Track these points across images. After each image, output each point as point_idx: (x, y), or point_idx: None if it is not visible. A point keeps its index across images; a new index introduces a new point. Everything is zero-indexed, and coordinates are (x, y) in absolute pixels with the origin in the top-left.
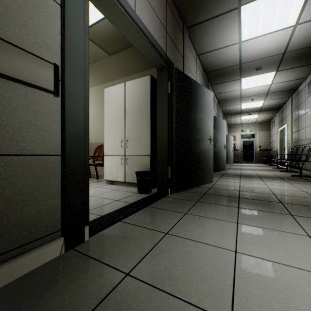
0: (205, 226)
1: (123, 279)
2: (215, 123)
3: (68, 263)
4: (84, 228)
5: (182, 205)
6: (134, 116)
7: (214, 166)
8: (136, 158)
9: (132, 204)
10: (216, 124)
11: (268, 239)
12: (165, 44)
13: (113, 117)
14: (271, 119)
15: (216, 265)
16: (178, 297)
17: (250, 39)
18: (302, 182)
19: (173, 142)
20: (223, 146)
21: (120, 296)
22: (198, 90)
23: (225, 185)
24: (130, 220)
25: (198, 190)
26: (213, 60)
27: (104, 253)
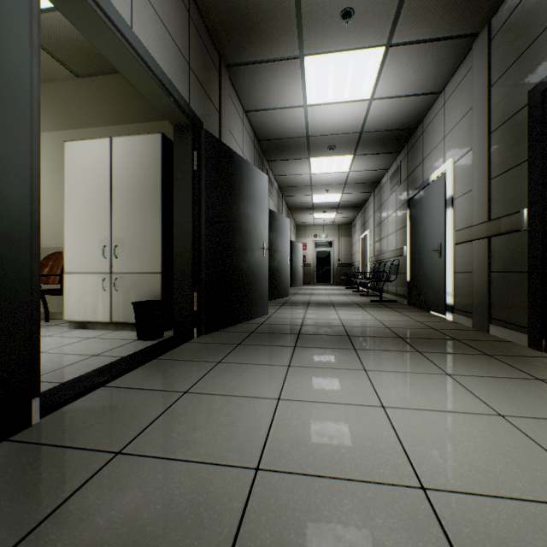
0: (245, 375)
1: (111, 460)
2: (274, 223)
3: (1, 461)
4: (30, 402)
5: (215, 351)
6: (131, 203)
7: (272, 290)
8: (135, 278)
9: (126, 358)
10: (275, 224)
11: (321, 380)
12: (188, 89)
13: (87, 201)
14: (353, 221)
15: (252, 418)
16: (195, 461)
17: (319, 104)
18: (380, 309)
19: (202, 251)
20: (286, 258)
21: (107, 480)
22: (244, 170)
23: (284, 319)
24: (123, 382)
25: (243, 328)
26: (269, 124)
27: (74, 435)
